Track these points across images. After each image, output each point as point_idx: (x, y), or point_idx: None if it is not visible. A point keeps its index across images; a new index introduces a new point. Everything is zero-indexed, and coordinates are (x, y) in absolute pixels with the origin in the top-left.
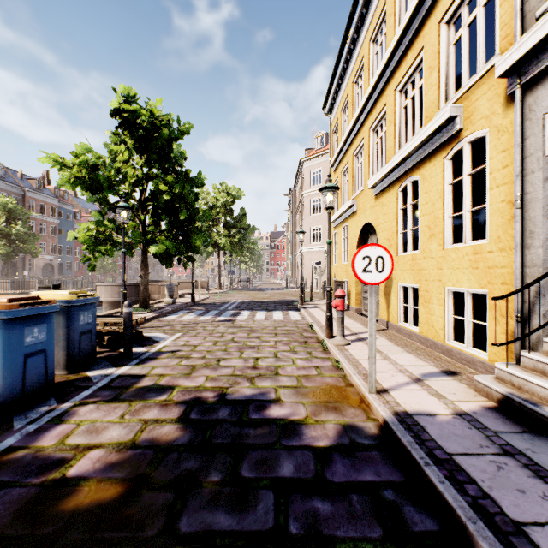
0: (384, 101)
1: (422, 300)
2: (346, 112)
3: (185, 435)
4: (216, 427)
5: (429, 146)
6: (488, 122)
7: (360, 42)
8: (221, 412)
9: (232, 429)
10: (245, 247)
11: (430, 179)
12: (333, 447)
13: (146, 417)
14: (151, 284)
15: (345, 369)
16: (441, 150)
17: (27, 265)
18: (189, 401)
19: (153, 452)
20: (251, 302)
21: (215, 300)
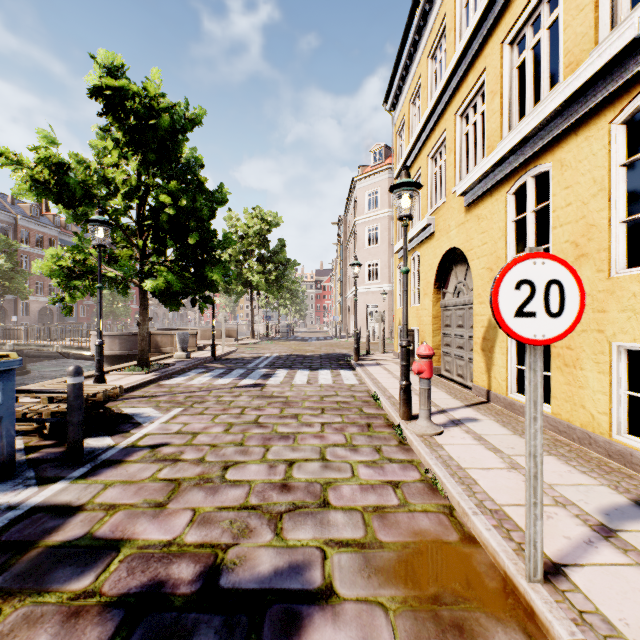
0: (482, 65)
1: (559, 363)
2: (416, 103)
3: None
4: None
5: (578, 108)
6: None
7: None
8: None
9: None
10: (284, 286)
11: (577, 163)
12: None
13: None
14: (162, 333)
15: (450, 494)
16: (603, 109)
17: (19, 309)
18: (135, 596)
19: None
20: (290, 357)
21: (243, 354)
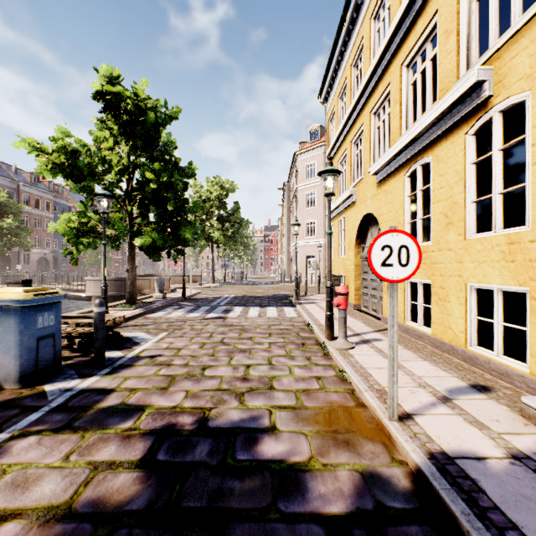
0: (388, 79)
1: (436, 298)
2: (343, 99)
3: (144, 492)
4: (188, 477)
5: (446, 121)
6: (530, 82)
7: (360, 21)
8: (198, 449)
9: (210, 480)
10: (238, 240)
11: (446, 159)
12: (352, 516)
13: (99, 458)
14: (142, 279)
15: (353, 382)
16: (461, 124)
17: (22, 259)
18: (160, 430)
19: (92, 527)
20: (244, 297)
21: (207, 295)
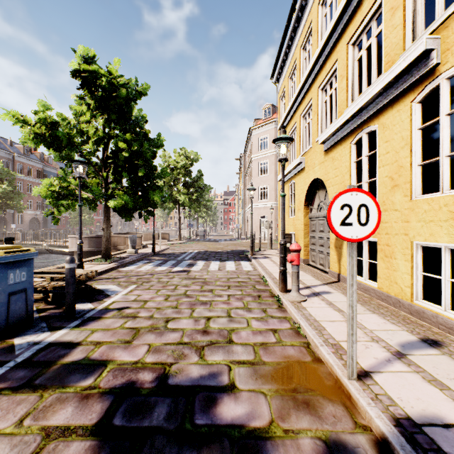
0: (335, 57)
1: (382, 255)
2: (293, 78)
3: None
4: (143, 447)
5: (392, 91)
6: None
7: (309, 8)
8: (156, 411)
9: (166, 451)
10: (202, 203)
11: (392, 126)
12: None
13: (53, 422)
14: (118, 236)
15: (308, 335)
16: (408, 93)
17: (16, 219)
18: (119, 388)
19: None
20: (206, 252)
21: (174, 251)
